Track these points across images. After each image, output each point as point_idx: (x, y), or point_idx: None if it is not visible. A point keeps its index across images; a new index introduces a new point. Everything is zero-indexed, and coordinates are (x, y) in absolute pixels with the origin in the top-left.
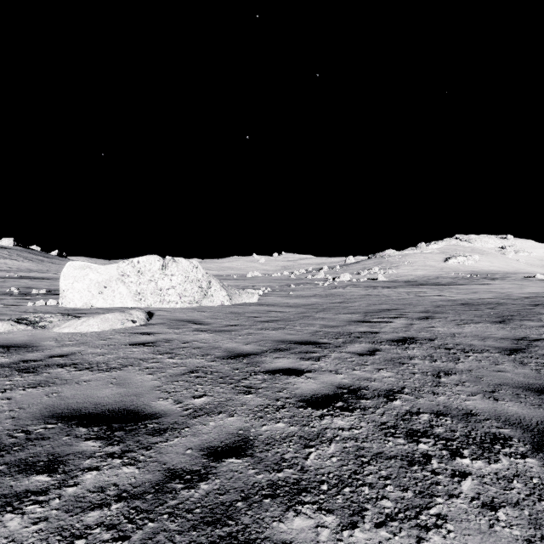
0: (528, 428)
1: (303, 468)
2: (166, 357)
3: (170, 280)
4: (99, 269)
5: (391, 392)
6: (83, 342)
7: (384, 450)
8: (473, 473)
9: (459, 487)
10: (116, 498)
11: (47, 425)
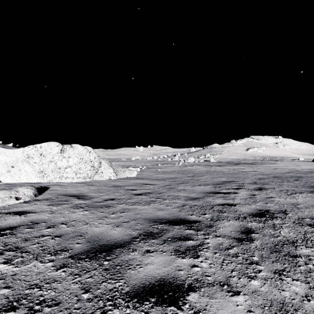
0: None
1: None
2: (2, 260)
3: (67, 161)
4: (7, 152)
5: None
6: None
7: None
8: None
9: None
10: None
11: None
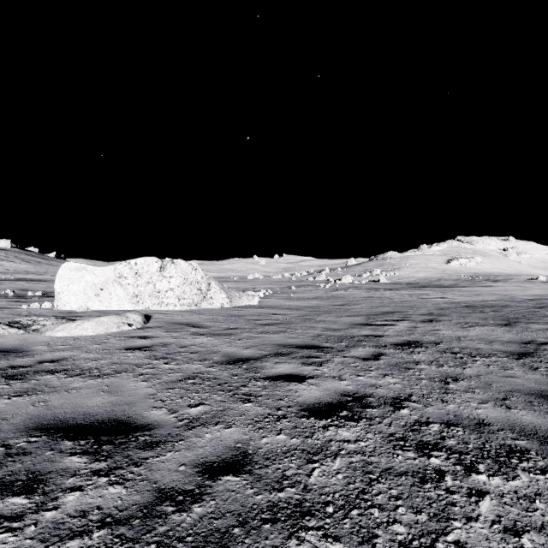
0: (545, 440)
1: (307, 487)
2: (162, 362)
3: (168, 282)
4: (96, 270)
5: (398, 400)
6: (76, 346)
7: (393, 466)
8: (491, 492)
9: (477, 508)
10: (99, 524)
11: (30, 438)
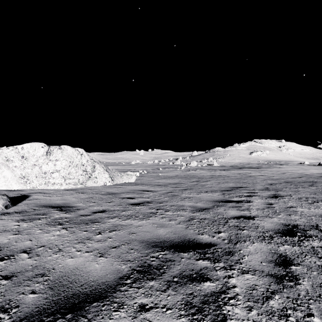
0: None
1: None
2: None
3: (54, 165)
4: None
5: None
6: None
7: None
8: None
9: None
10: None
11: None
